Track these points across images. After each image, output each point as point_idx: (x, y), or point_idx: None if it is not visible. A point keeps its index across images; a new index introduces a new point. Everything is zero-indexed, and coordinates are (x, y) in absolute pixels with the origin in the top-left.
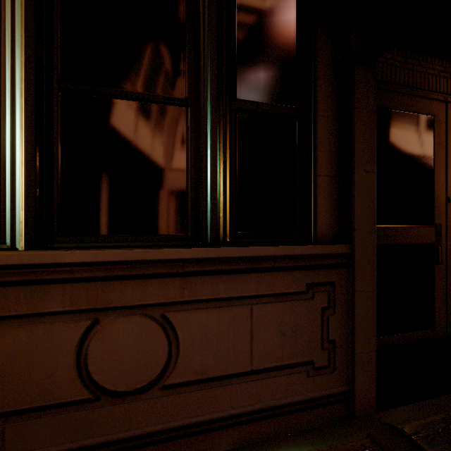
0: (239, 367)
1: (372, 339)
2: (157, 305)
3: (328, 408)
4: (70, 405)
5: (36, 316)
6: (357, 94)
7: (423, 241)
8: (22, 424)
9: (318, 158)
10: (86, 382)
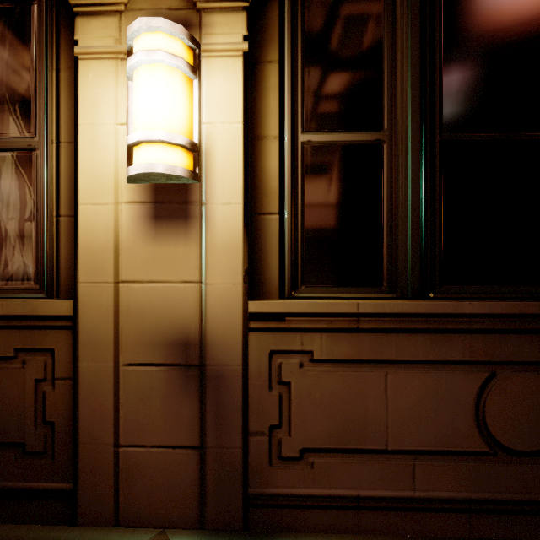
0: None
1: None
2: None
3: None
4: (469, 455)
5: (439, 363)
6: None
7: None
8: (428, 464)
9: None
10: (483, 435)
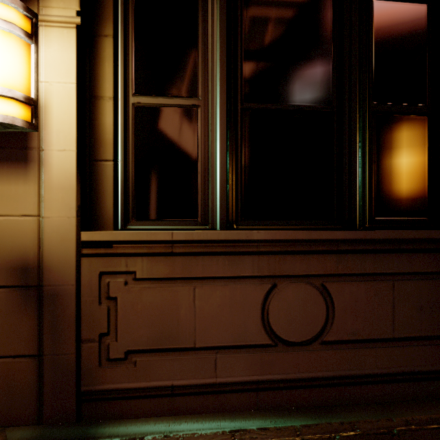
0: (382, 333)
1: None
2: (318, 276)
3: None
4: (257, 347)
5: (235, 278)
6: None
7: None
8: (227, 356)
9: None
10: (267, 331)
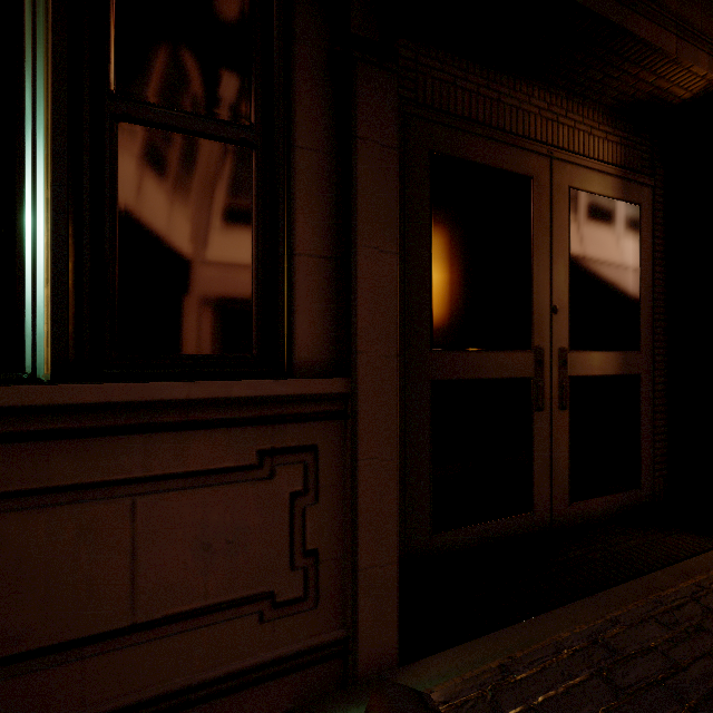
0: (103, 621)
1: (391, 541)
2: None
3: (303, 674)
4: None
5: None
6: (363, 114)
7: (515, 374)
8: None
9: (298, 224)
10: None
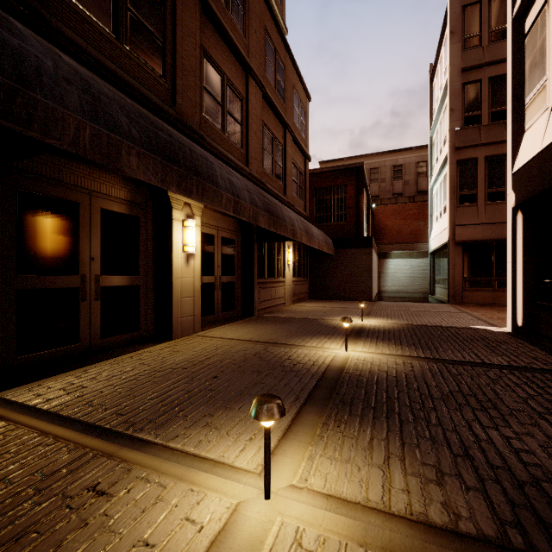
0: None
1: None
2: None
3: None
4: None
5: None
6: None
7: (69, 286)
8: None
9: None
10: None
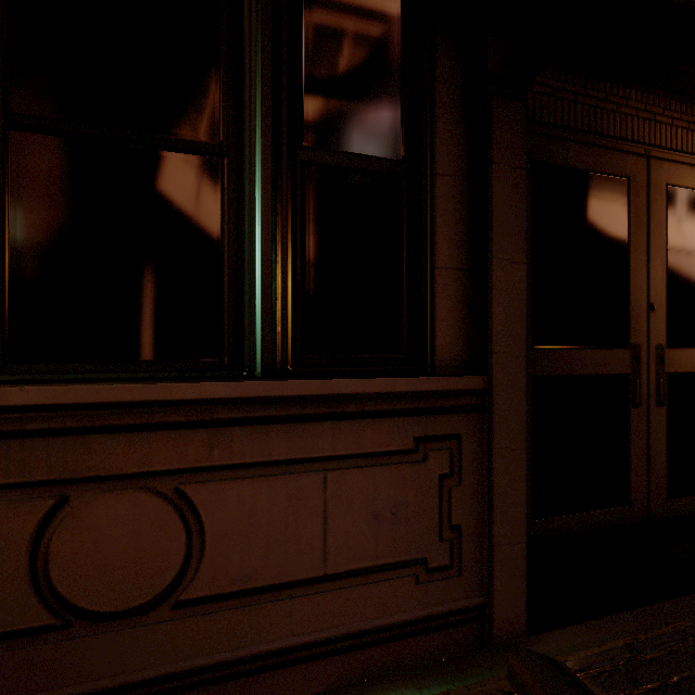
0: (304, 570)
1: (521, 523)
2: (168, 473)
3: (449, 632)
4: (20, 636)
5: None
6: (497, 142)
7: (612, 370)
8: None
9: (438, 241)
10: (46, 599)
